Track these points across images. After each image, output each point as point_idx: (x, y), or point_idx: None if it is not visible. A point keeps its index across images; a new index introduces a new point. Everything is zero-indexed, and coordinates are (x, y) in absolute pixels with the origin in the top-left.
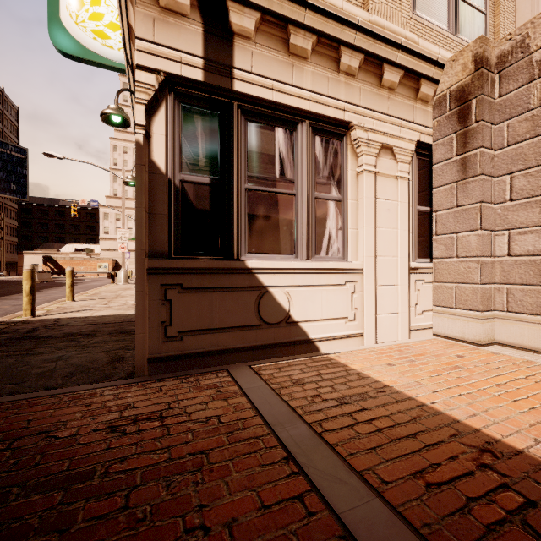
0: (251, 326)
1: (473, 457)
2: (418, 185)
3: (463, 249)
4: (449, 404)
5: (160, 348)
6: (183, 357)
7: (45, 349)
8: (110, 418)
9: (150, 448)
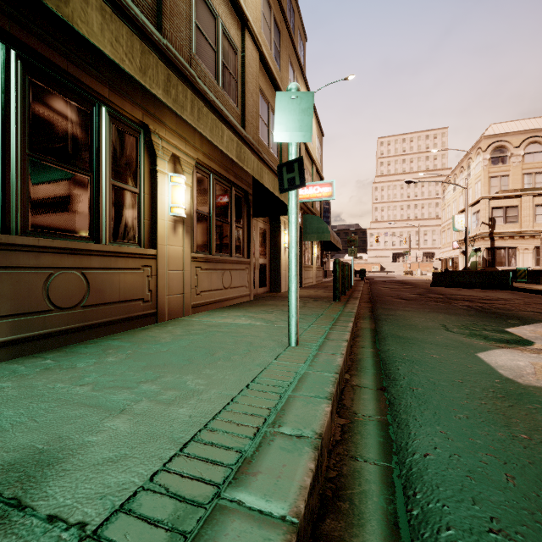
0: None
1: None
2: (536, 253)
3: None
4: None
5: None
6: None
7: None
8: None
9: None
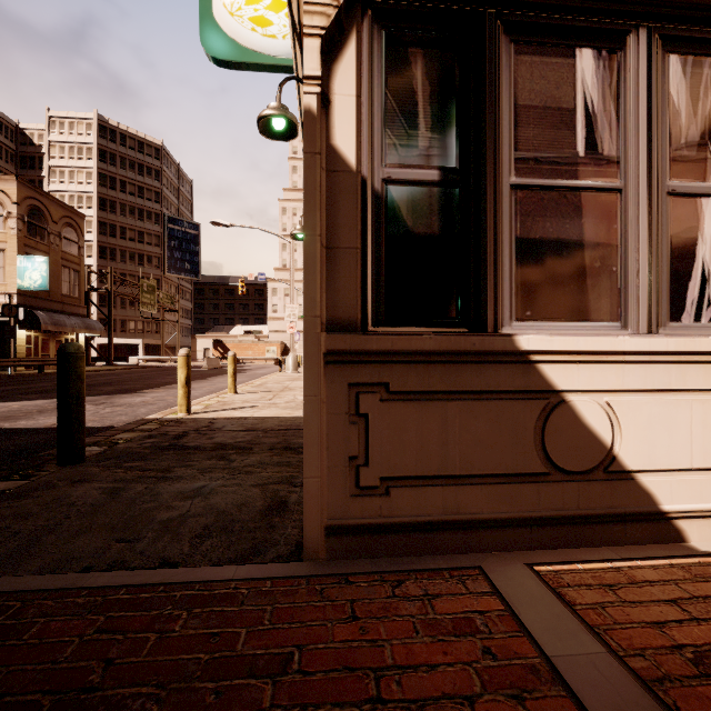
0: (527, 475)
1: None
2: None
3: None
4: None
5: (347, 508)
6: (389, 530)
7: (186, 470)
8: (248, 705)
9: None
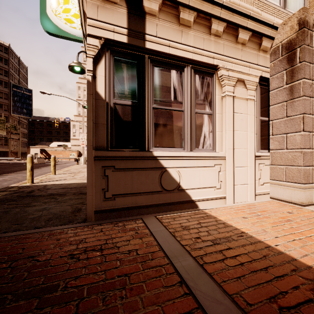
0: (156, 192)
1: (310, 288)
2: (260, 104)
3: (291, 144)
4: (287, 246)
5: (101, 205)
6: (115, 210)
7: (37, 203)
8: (70, 249)
9: (93, 270)
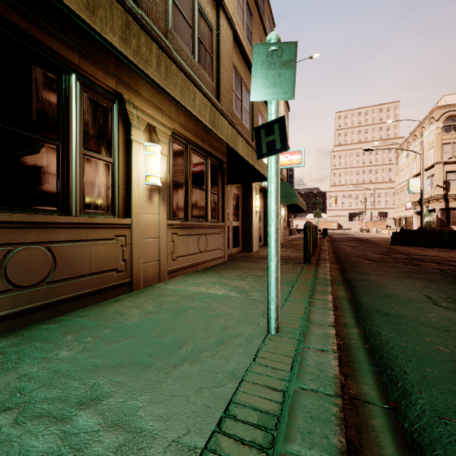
0: None
1: None
2: None
3: None
4: None
5: None
6: None
7: None
8: None
9: None
